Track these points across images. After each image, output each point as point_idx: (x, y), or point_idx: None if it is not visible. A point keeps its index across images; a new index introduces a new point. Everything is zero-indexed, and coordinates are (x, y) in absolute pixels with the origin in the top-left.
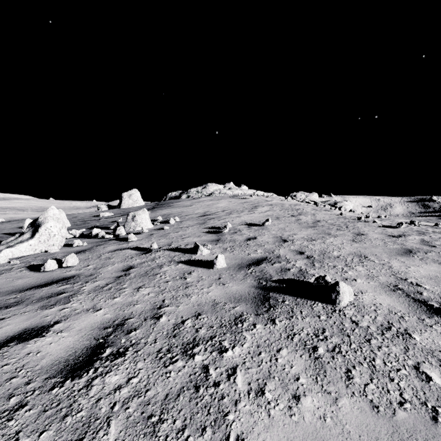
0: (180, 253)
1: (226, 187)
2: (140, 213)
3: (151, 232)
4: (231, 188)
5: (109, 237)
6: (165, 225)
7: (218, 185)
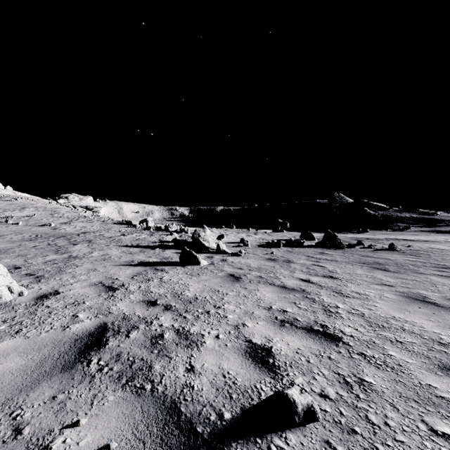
0: None
1: None
2: None
3: None
4: None
5: None
6: None
7: None
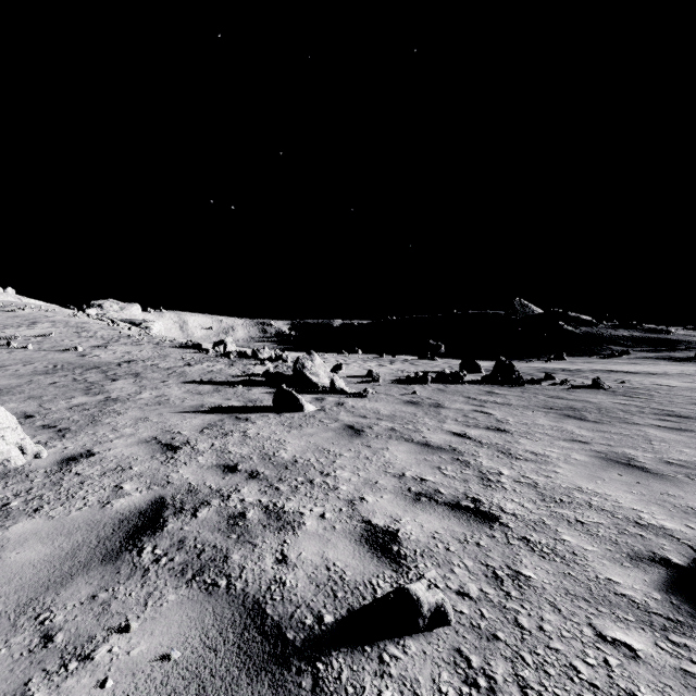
0: None
1: None
2: None
3: None
4: None
5: None
6: None
7: None
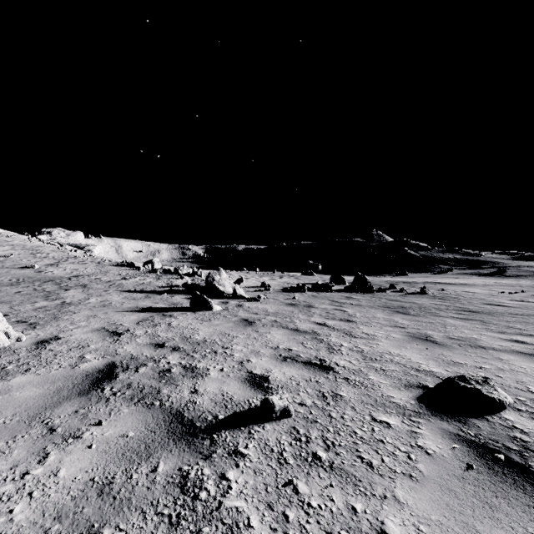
0: None
1: None
2: None
3: None
4: None
5: None
6: None
7: None
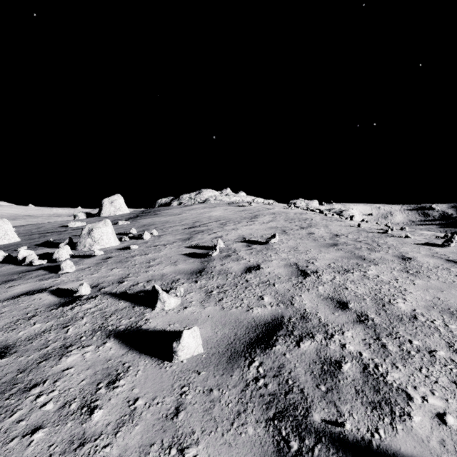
0: (127, 303)
1: (223, 193)
2: (99, 226)
3: (110, 254)
4: (229, 194)
5: (41, 263)
6: (135, 242)
7: (213, 191)
